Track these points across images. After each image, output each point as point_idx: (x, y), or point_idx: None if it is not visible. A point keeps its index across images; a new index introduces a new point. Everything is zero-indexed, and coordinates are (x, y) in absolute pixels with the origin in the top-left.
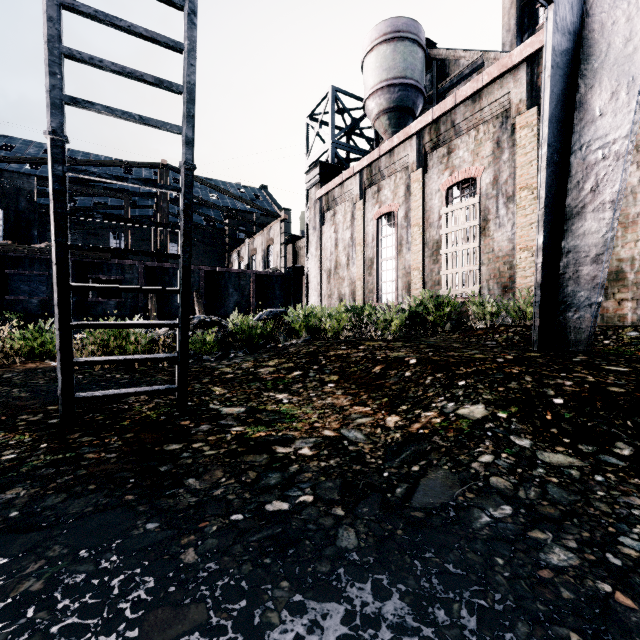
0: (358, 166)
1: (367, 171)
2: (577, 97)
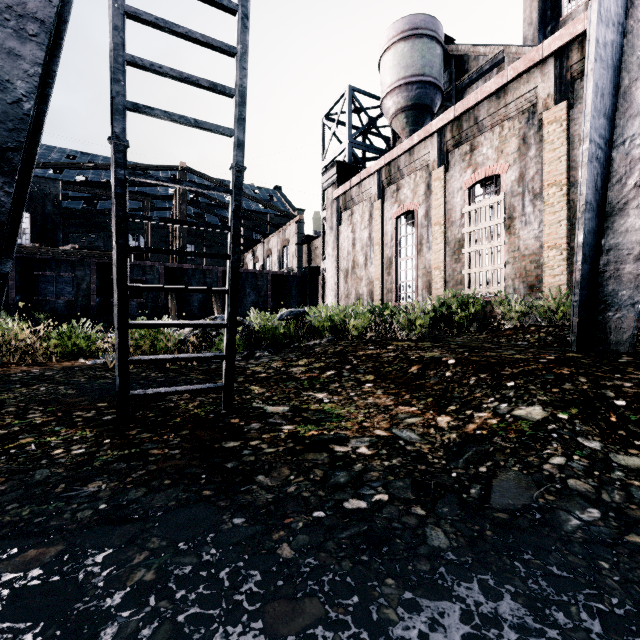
0: (376, 165)
1: (386, 170)
2: (620, 90)
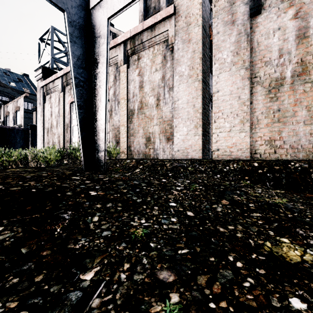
0: (60, 73)
1: (65, 77)
2: (92, 59)
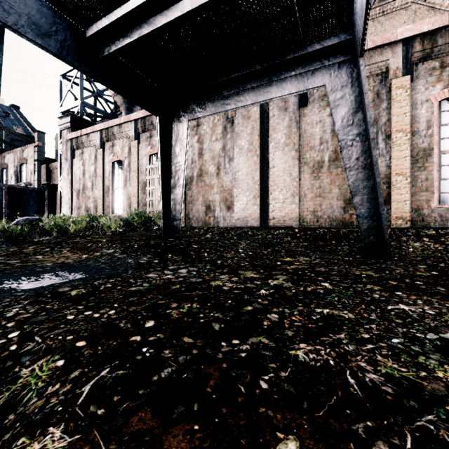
0: (99, 127)
1: (105, 132)
2: (172, 146)
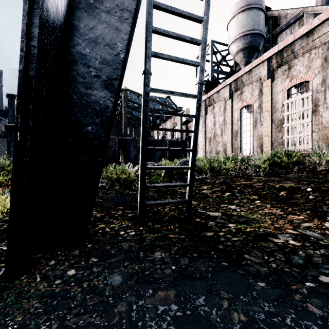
0: (228, 81)
1: (234, 83)
2: None
